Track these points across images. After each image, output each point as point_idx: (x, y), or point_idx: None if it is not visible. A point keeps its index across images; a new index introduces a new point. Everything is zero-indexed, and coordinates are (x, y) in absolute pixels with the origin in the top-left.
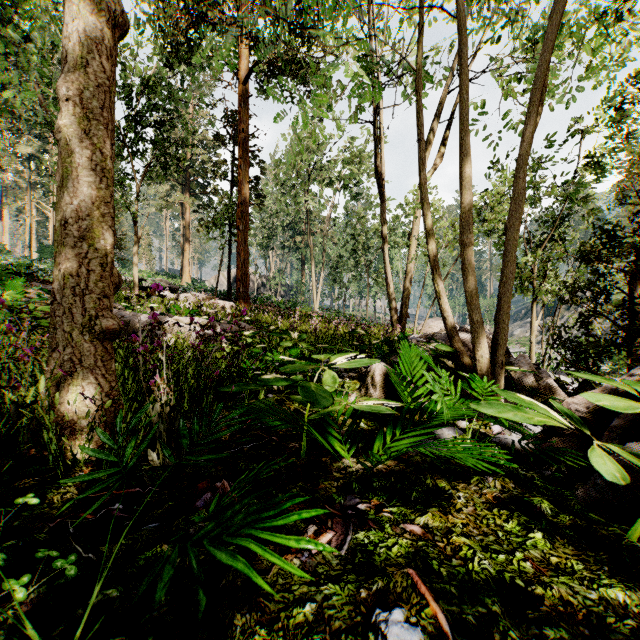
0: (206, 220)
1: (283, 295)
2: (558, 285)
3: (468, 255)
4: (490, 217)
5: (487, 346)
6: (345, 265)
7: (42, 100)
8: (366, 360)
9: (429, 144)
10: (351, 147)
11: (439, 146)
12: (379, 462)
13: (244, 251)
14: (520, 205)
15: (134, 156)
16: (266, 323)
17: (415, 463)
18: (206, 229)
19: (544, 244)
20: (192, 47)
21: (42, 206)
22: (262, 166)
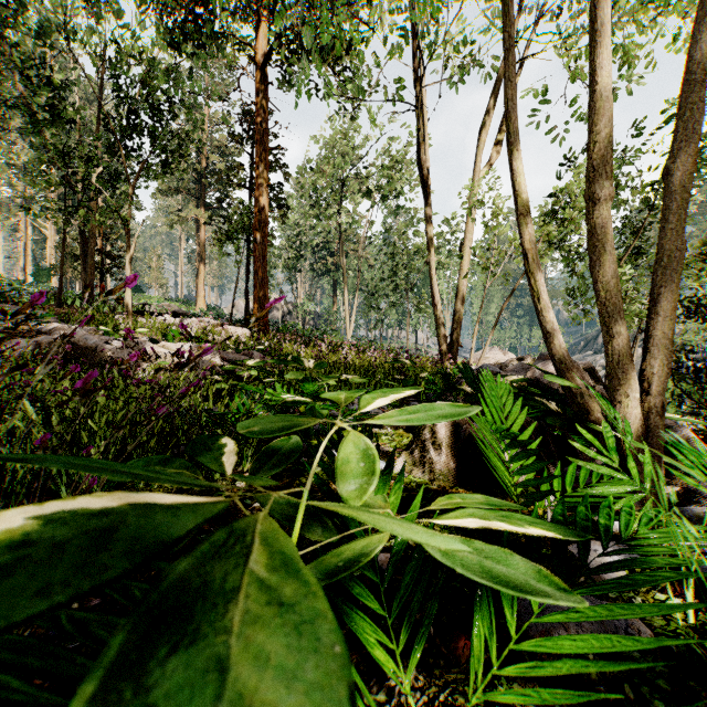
0: (219, 233)
1: (312, 324)
2: (640, 308)
3: (603, 218)
4: (570, 215)
5: (636, 377)
6: (382, 289)
7: (23, 89)
8: (443, 405)
9: (486, 132)
10: (389, 154)
11: (498, 136)
12: (494, 700)
13: (262, 268)
14: (695, 129)
15: (128, 152)
16: (280, 351)
17: (596, 701)
18: (218, 243)
19: (623, 259)
20: (201, 27)
21: (39, 223)
22: (286, 172)
